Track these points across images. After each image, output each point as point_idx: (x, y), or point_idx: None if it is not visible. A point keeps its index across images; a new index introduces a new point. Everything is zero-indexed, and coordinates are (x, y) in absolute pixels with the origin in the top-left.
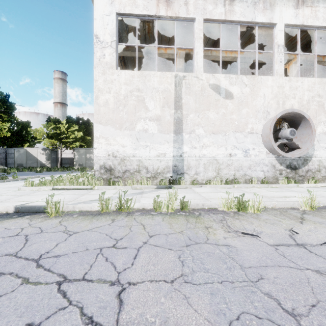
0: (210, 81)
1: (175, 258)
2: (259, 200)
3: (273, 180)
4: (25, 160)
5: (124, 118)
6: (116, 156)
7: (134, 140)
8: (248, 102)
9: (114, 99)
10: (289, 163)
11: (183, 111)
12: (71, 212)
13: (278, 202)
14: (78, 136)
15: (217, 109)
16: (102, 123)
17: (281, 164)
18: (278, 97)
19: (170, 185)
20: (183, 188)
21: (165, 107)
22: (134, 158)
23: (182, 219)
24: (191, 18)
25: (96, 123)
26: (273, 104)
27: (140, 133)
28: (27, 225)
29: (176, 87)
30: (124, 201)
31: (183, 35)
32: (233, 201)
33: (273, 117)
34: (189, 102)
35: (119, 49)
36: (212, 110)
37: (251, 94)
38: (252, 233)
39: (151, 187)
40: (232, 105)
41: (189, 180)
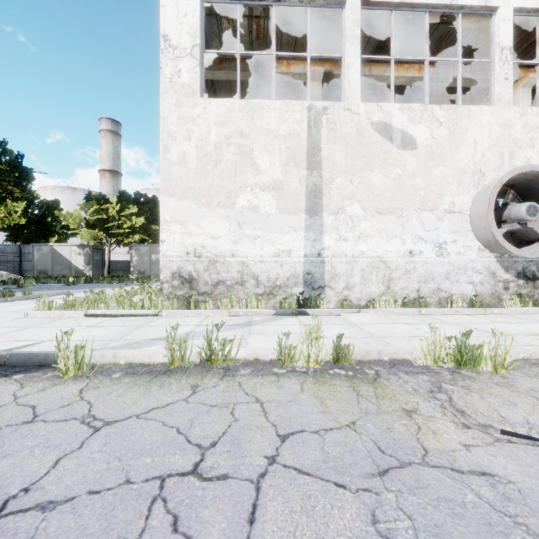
0: (373, 117)
1: (365, 524)
2: (504, 346)
3: (492, 299)
4: (51, 264)
5: (214, 186)
6: (201, 256)
7: (233, 226)
8: (445, 154)
9: (197, 152)
10: (521, 269)
11: (323, 173)
12: (109, 365)
13: (536, 348)
14: (138, 224)
15: (386, 169)
16: (176, 195)
17: (507, 271)
18: (502, 144)
19: (299, 308)
20: (325, 315)
21: (290, 165)
22: (234, 259)
23: (343, 388)
24: (338, 1)
25: (164, 195)
26: (492, 157)
27: (244, 214)
28: (10, 399)
29: (310, 129)
30: (215, 342)
31: (319, 41)
32: (444, 347)
33: (492, 183)
34: (335, 156)
35: (207, 67)
36: (377, 170)
37: (451, 141)
38: (529, 434)
39: (265, 313)
40: (414, 161)
41: (335, 299)
